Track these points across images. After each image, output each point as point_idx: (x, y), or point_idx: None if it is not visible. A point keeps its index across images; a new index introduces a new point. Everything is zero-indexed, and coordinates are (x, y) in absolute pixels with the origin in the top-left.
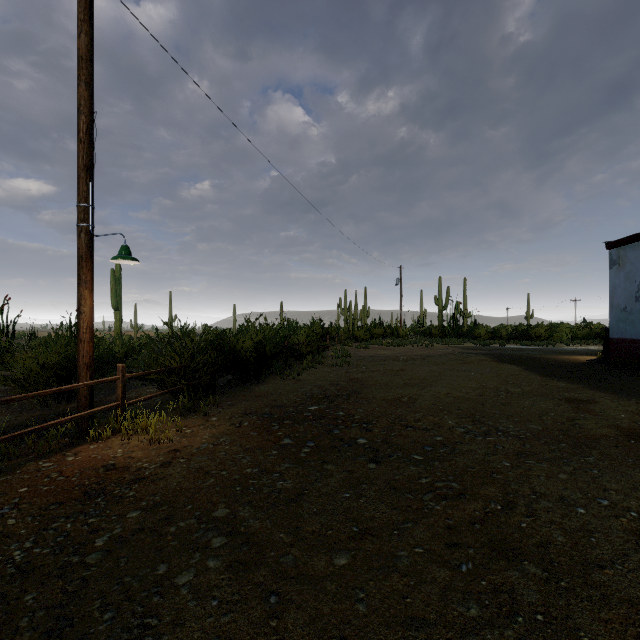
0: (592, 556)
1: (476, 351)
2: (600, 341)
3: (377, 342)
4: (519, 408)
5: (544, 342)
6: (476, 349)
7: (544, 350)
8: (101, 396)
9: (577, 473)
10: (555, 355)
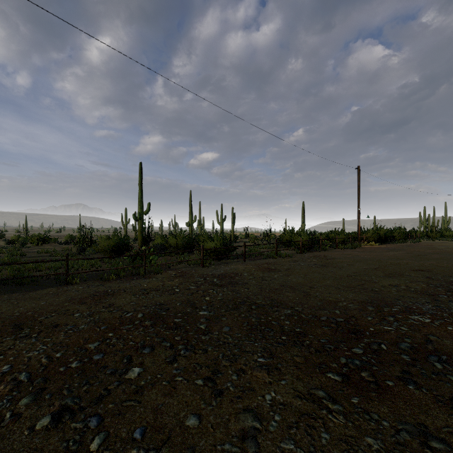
0: (437, 248)
1: None
2: None
3: (443, 239)
4: None
5: None
6: None
7: None
8: None
9: (449, 247)
10: None
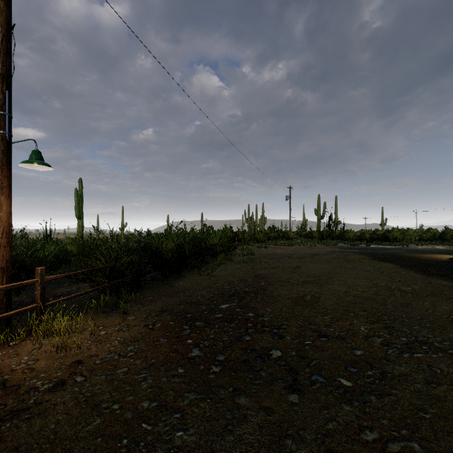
0: None
1: (351, 250)
2: (441, 242)
3: (273, 243)
4: (423, 310)
5: (399, 243)
6: (349, 248)
7: (402, 249)
8: (47, 289)
9: None
10: (416, 254)
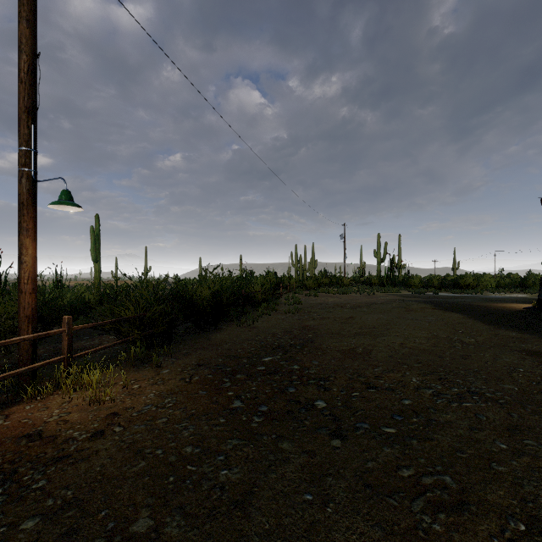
0: None
1: (415, 299)
2: (521, 289)
3: (324, 290)
4: (482, 362)
5: (472, 290)
6: (413, 297)
7: (475, 298)
8: None
9: None
10: (489, 303)
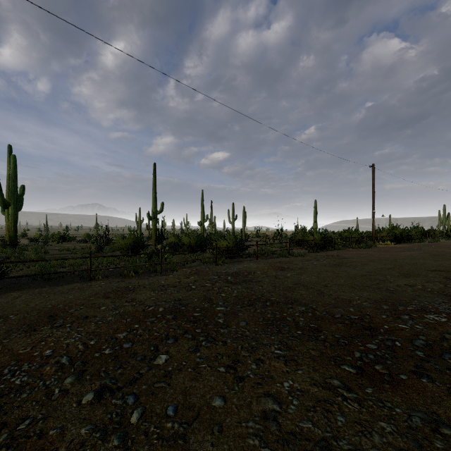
0: None
1: None
2: None
3: None
4: None
5: None
6: None
7: None
8: None
9: None
10: None
